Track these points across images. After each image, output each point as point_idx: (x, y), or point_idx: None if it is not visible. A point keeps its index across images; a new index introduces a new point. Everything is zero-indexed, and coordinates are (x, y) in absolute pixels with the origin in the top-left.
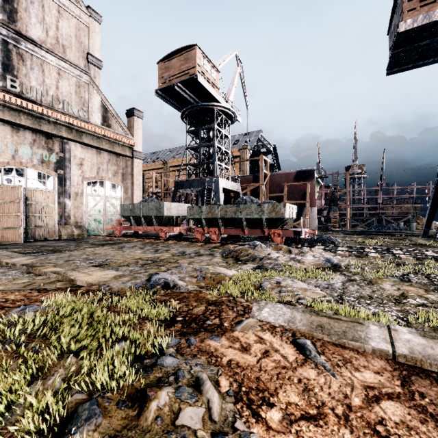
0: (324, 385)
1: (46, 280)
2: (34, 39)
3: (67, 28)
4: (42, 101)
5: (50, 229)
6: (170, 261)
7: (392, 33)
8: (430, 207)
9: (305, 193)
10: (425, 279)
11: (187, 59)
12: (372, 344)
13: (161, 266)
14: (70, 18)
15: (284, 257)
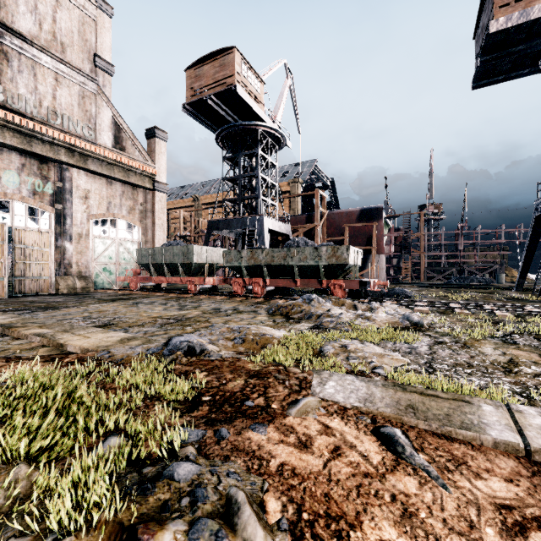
0: (434, 505)
1: (25, 345)
2: (23, 33)
3: (67, 21)
4: (34, 114)
5: (45, 281)
6: (200, 319)
7: (479, 37)
8: (525, 252)
9: (371, 236)
10: (534, 341)
11: (223, 66)
12: (492, 434)
13: (187, 326)
14: (72, 8)
15: (349, 314)
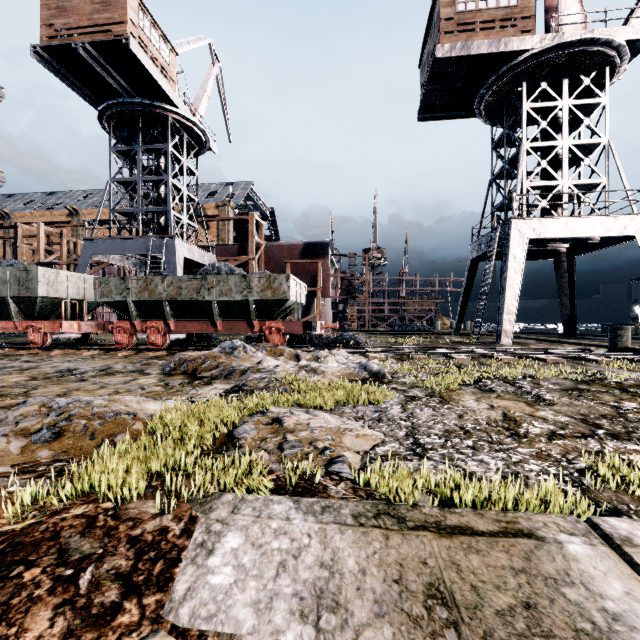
0: None
1: None
2: None
3: None
4: None
5: None
6: (9, 391)
7: (425, 65)
8: (462, 296)
9: (316, 276)
10: (508, 385)
11: (107, 4)
12: None
13: None
14: None
15: (288, 366)
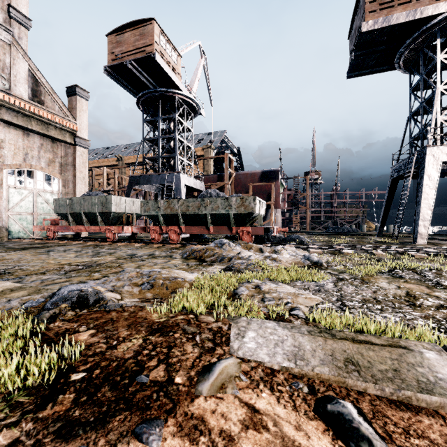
0: None
1: None
2: None
3: None
4: None
5: None
6: (112, 265)
7: (353, 36)
8: (384, 207)
9: (270, 194)
10: (415, 274)
11: (143, 35)
12: None
13: (95, 272)
14: None
15: (257, 256)
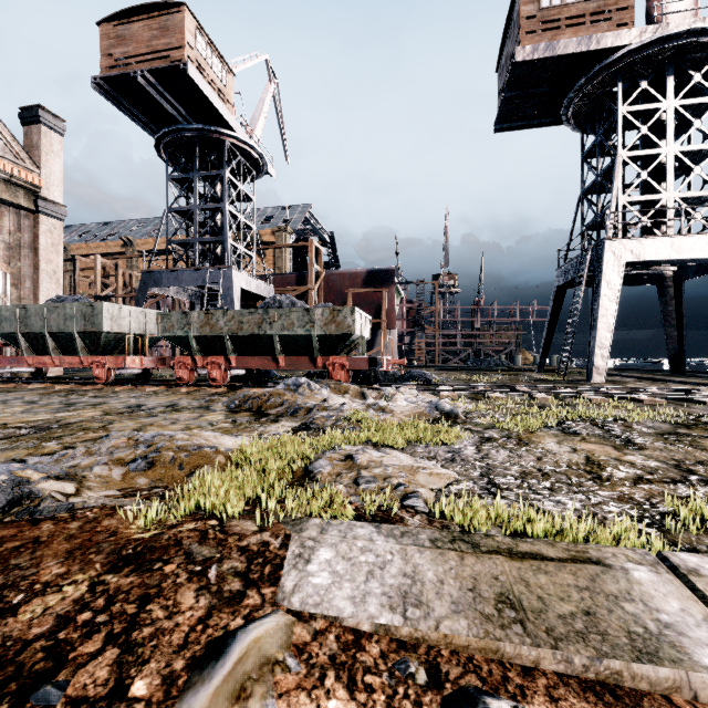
0: None
1: None
2: None
3: None
4: None
5: None
6: (89, 425)
7: (503, 69)
8: (547, 328)
9: (380, 307)
10: (595, 428)
11: (165, 29)
12: None
13: (51, 440)
14: None
15: (355, 404)
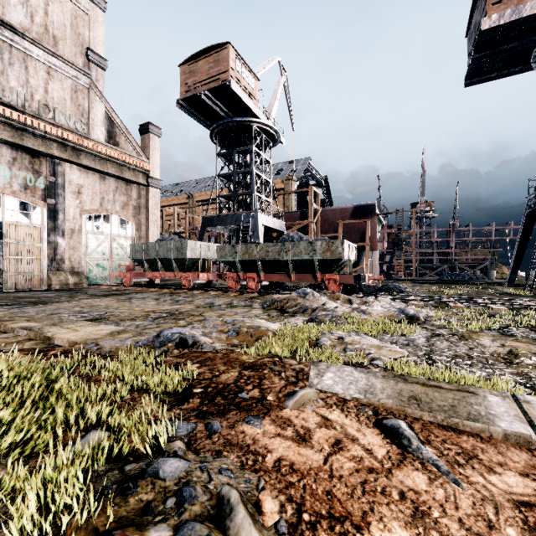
0: (447, 503)
1: (11, 338)
2: (14, 25)
3: (60, 14)
4: (25, 108)
5: (37, 276)
6: (193, 313)
7: (472, 34)
8: (517, 248)
9: (364, 233)
10: (532, 333)
11: (217, 61)
12: (502, 425)
13: (180, 320)
14: (64, 1)
15: (344, 307)
